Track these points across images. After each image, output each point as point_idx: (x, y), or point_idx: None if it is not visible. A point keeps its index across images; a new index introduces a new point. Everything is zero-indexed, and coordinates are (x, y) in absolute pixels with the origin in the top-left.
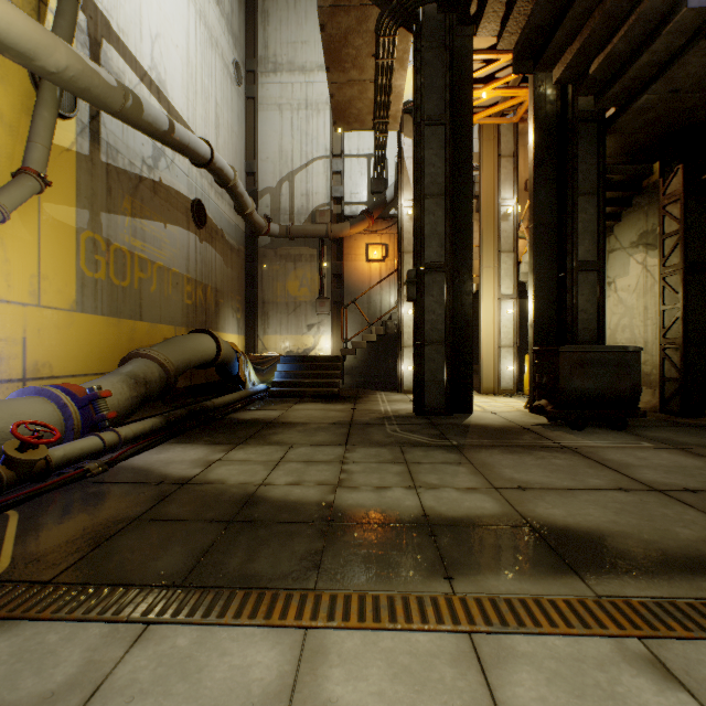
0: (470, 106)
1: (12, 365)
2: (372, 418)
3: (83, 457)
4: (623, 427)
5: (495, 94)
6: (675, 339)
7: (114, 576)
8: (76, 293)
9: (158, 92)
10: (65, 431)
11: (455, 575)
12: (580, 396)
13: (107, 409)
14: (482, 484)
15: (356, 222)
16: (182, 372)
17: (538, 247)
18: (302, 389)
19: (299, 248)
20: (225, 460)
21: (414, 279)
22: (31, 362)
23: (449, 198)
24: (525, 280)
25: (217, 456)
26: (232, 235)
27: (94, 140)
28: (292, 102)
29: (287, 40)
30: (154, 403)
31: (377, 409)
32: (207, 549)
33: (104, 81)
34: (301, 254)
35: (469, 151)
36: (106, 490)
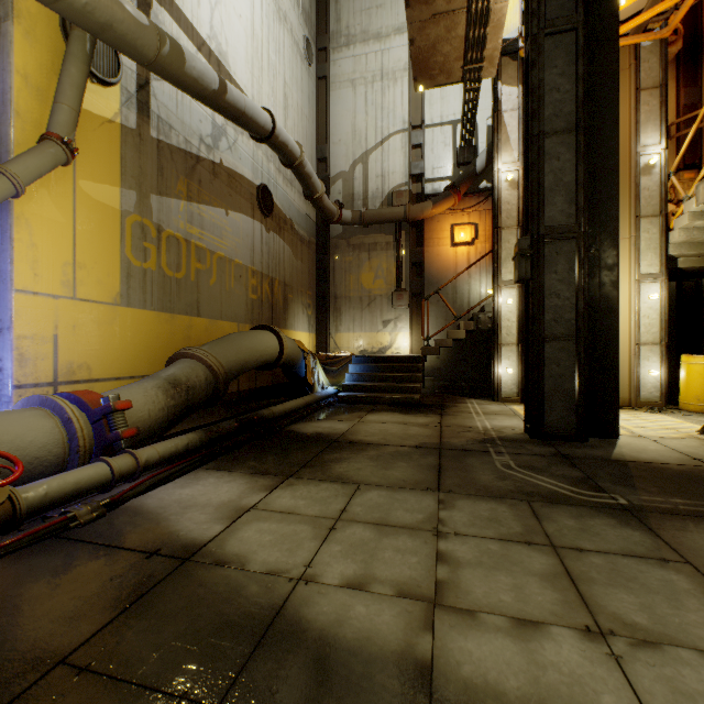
0: None
1: (40, 367)
2: (468, 440)
3: (78, 493)
4: None
5: None
6: None
7: None
8: (120, 285)
9: (218, 64)
10: (69, 454)
11: None
12: None
13: (124, 425)
14: None
15: (439, 200)
16: (236, 374)
17: None
18: (376, 395)
19: (373, 236)
20: (261, 509)
21: (527, 251)
22: (64, 363)
23: (582, 131)
24: (677, 253)
25: (254, 498)
26: (302, 225)
27: (142, 113)
28: (366, 74)
29: (360, 7)
30: (213, 408)
31: (473, 426)
32: None
33: (130, 15)
34: (376, 242)
35: (611, 64)
36: (75, 561)
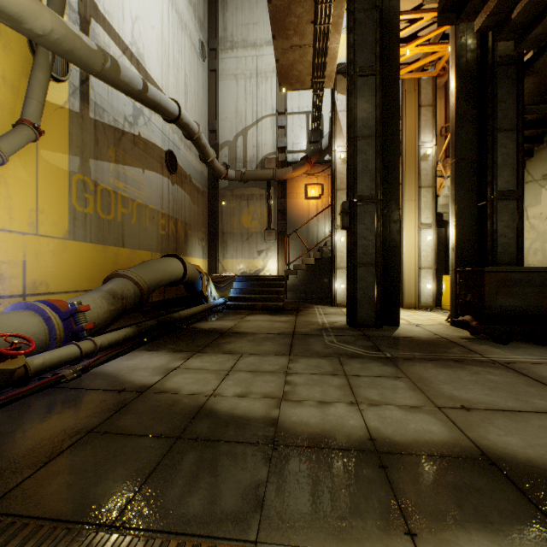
0: (397, 58)
1: (14, 283)
2: (311, 329)
3: (61, 363)
4: None
5: (418, 50)
6: None
7: (48, 506)
8: (69, 225)
9: (137, 63)
10: (49, 340)
11: (417, 529)
12: (505, 313)
13: (85, 321)
14: (424, 402)
15: (297, 166)
16: (154, 289)
17: (460, 180)
18: (253, 303)
19: (251, 189)
20: (183, 368)
21: (348, 210)
22: (30, 281)
23: (379, 138)
24: (442, 211)
25: (177, 363)
26: (198, 179)
27: (84, 100)
28: (246, 72)
29: (241, 22)
30: (134, 313)
31: (316, 321)
32: (149, 474)
33: (85, 44)
34: (253, 194)
35: (396, 98)
36: (74, 396)
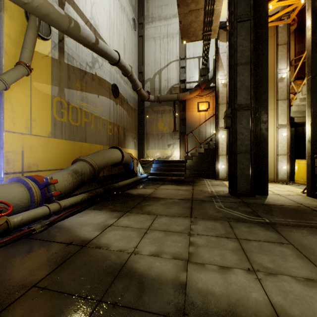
0: (266, 7)
1: (16, 165)
2: (204, 196)
3: (35, 219)
4: None
5: (278, 5)
6: None
7: None
8: (51, 128)
9: (94, 30)
10: (30, 203)
11: None
12: None
13: (54, 190)
14: None
15: (192, 91)
16: (103, 168)
17: (315, 90)
18: (165, 177)
19: (163, 107)
20: (115, 225)
21: (229, 115)
22: (26, 163)
23: (253, 64)
24: (294, 116)
25: (112, 221)
26: (131, 102)
27: (61, 52)
28: (160, 35)
29: (158, 5)
30: (92, 183)
31: (206, 190)
32: None
33: (56, 10)
34: (164, 109)
35: (265, 35)
36: (36, 247)
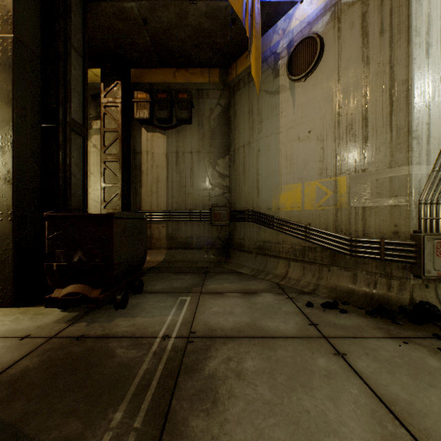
0: None
1: None
2: None
3: None
4: (141, 288)
5: None
6: (116, 210)
7: None
8: None
9: None
10: None
11: None
12: (125, 269)
13: None
14: None
15: None
16: None
17: (21, 73)
18: None
19: None
20: None
21: None
22: None
23: None
24: None
25: None
26: None
27: None
28: None
29: None
30: None
31: None
32: None
33: None
34: None
35: None
36: None
